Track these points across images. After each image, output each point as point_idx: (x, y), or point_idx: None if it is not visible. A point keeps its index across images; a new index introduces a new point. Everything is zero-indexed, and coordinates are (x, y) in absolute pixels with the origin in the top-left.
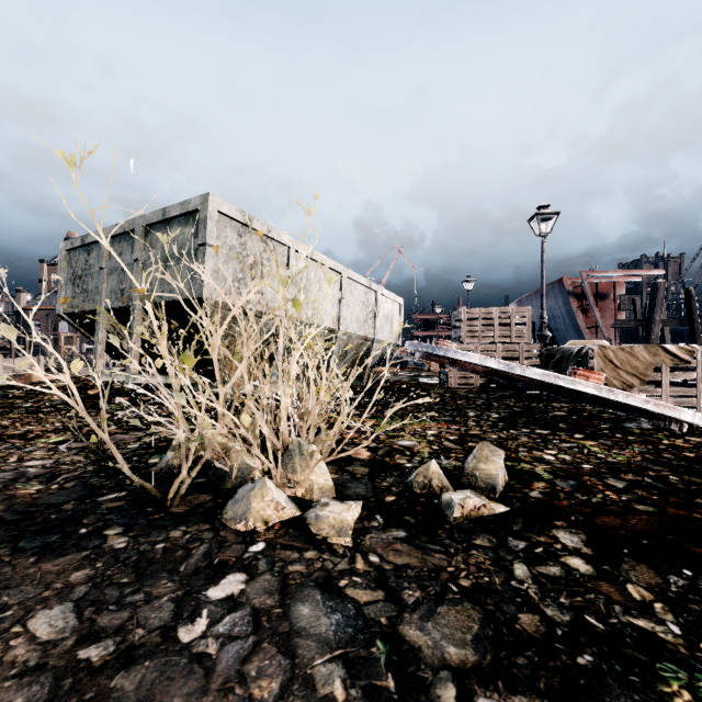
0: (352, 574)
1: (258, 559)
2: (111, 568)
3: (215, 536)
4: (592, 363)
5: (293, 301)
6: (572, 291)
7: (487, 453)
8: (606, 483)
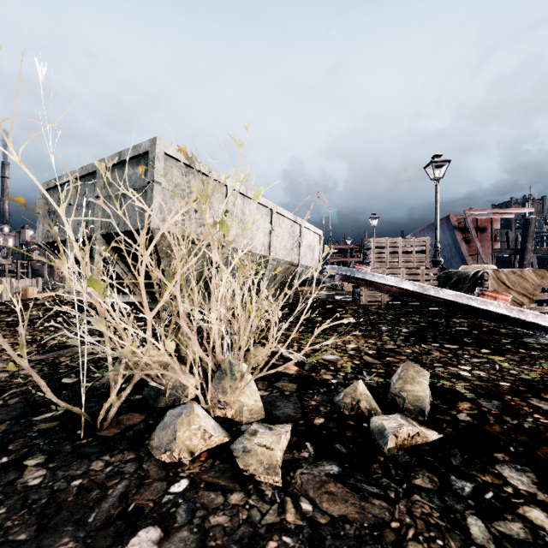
0: (282, 531)
1: (177, 505)
2: (13, 517)
3: (137, 470)
4: (487, 284)
5: (220, 222)
6: (457, 225)
7: (413, 374)
8: (530, 403)
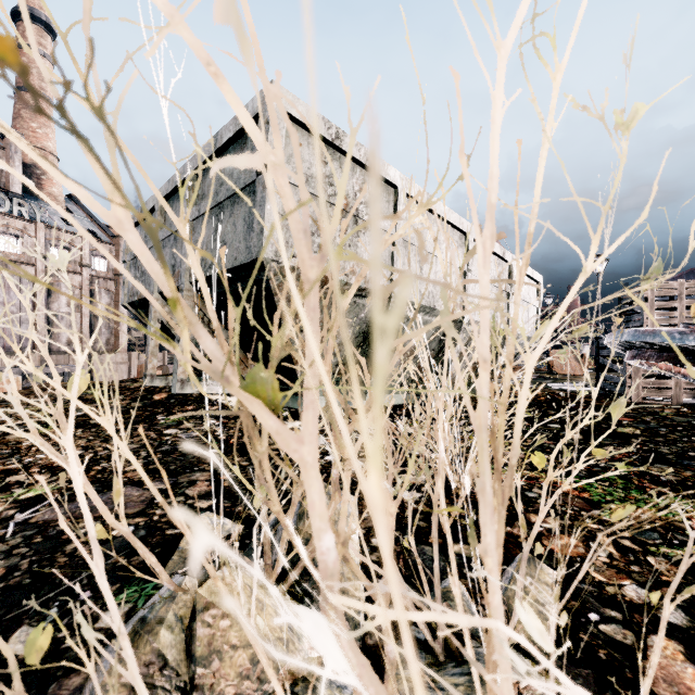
0: None
1: None
2: None
3: None
4: None
5: None
6: None
7: None
8: None
